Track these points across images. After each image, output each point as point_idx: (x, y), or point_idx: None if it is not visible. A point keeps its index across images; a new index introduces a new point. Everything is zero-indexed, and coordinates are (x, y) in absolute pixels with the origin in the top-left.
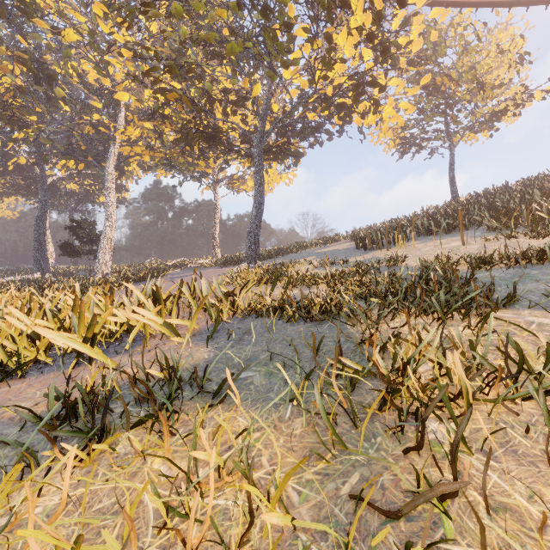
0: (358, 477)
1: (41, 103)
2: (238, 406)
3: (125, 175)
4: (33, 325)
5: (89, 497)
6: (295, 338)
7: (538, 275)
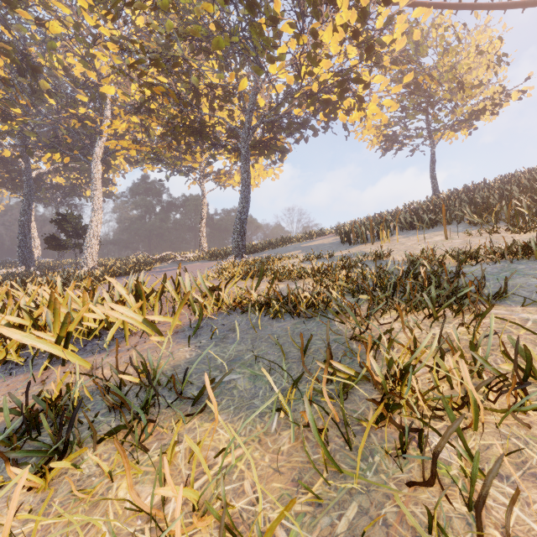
0: (356, 509)
1: (25, 95)
2: (218, 418)
3: (112, 169)
4: (5, 322)
5: (39, 535)
6: (281, 335)
7: (525, 270)
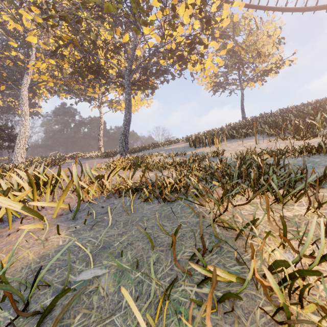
0: None
1: None
2: None
3: (38, 96)
4: None
5: None
6: (150, 218)
7: (322, 162)
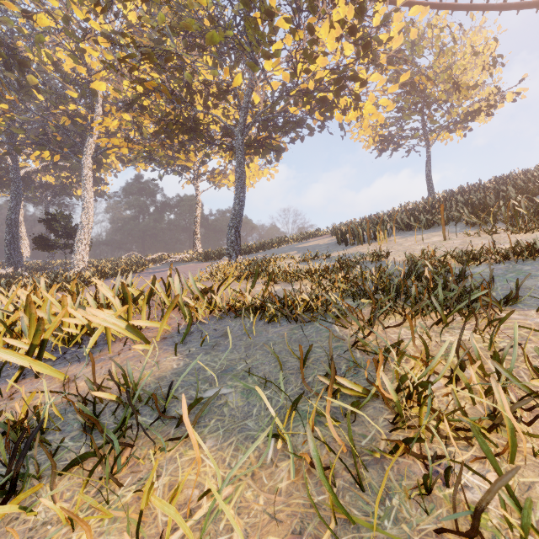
0: None
1: (12, 90)
2: (204, 447)
3: (104, 168)
4: None
5: None
6: (277, 342)
7: (532, 271)
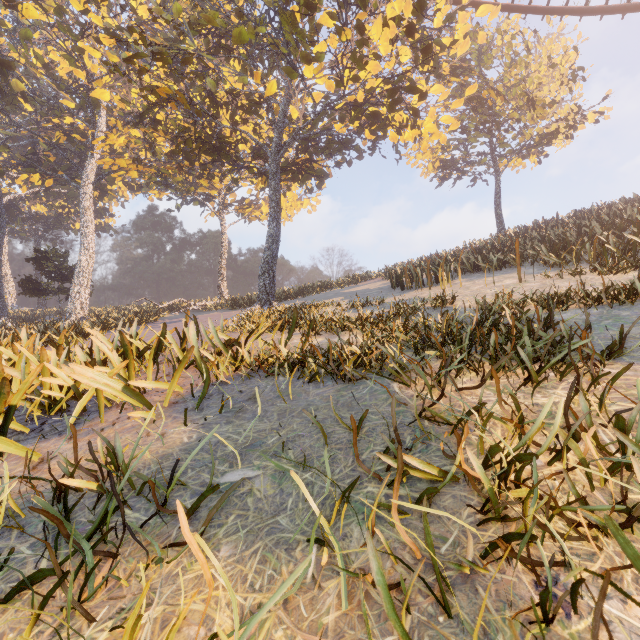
0: None
1: None
2: (214, 563)
3: (109, 196)
4: None
5: None
6: (320, 407)
7: (632, 317)
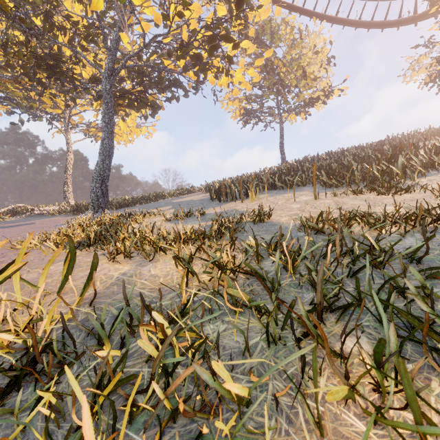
0: None
1: None
2: None
3: None
4: None
5: None
6: None
7: None
